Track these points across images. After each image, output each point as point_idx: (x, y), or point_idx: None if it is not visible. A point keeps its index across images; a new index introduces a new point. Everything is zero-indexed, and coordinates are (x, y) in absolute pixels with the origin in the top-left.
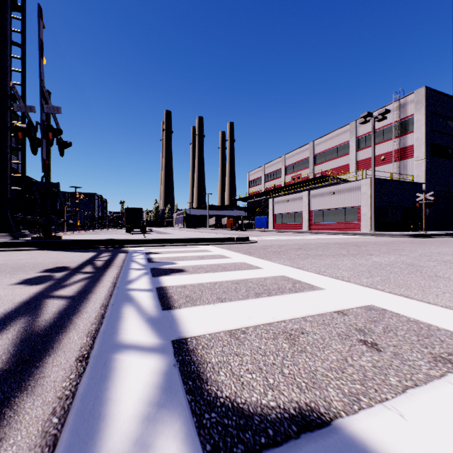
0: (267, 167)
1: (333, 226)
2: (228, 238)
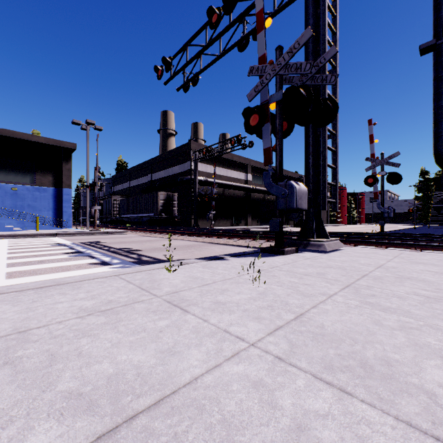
0: None
1: None
2: None
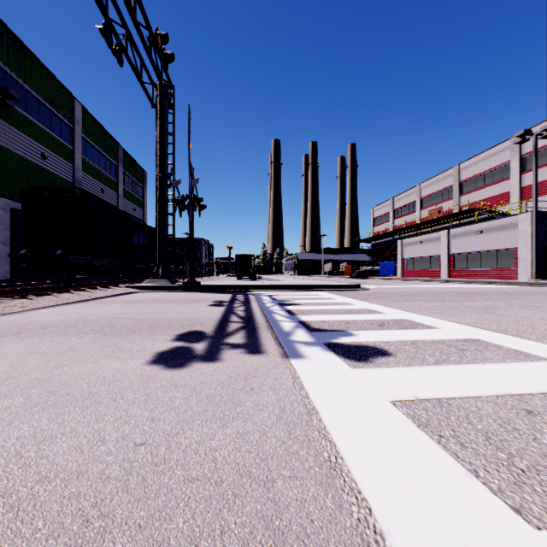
0: (396, 200)
1: (480, 273)
2: (339, 285)
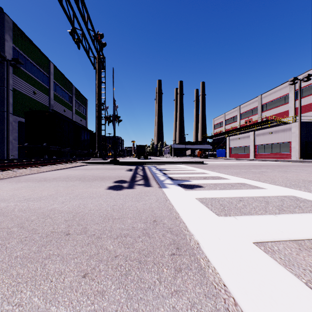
0: (226, 114)
1: (271, 155)
2: (191, 162)
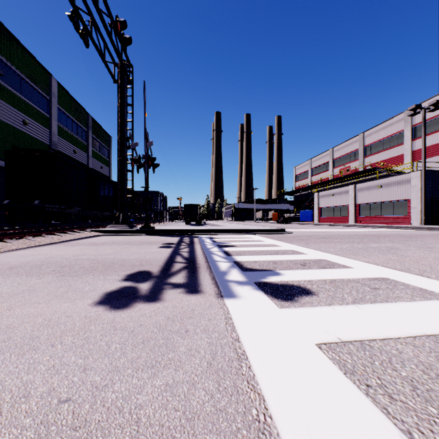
0: (313, 161)
1: (380, 219)
2: (267, 230)
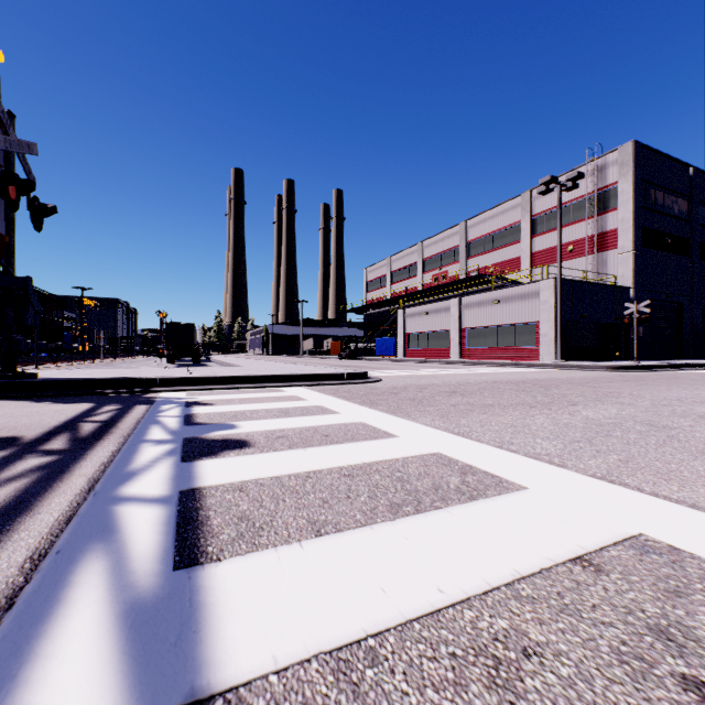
0: (394, 260)
1: (497, 352)
2: (333, 375)
